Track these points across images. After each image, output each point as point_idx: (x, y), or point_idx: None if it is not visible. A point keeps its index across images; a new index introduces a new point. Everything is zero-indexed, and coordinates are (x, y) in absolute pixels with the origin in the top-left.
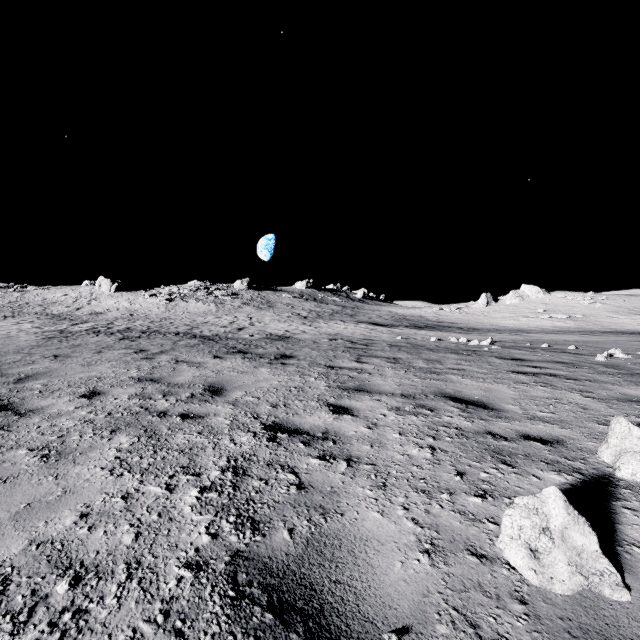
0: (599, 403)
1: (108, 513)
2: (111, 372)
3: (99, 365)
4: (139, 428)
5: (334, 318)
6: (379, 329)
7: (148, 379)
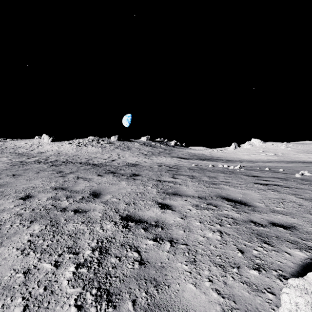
0: (307, 201)
1: (10, 287)
2: (41, 184)
3: (35, 180)
4: (48, 219)
5: (160, 155)
6: (183, 160)
7: (60, 188)
